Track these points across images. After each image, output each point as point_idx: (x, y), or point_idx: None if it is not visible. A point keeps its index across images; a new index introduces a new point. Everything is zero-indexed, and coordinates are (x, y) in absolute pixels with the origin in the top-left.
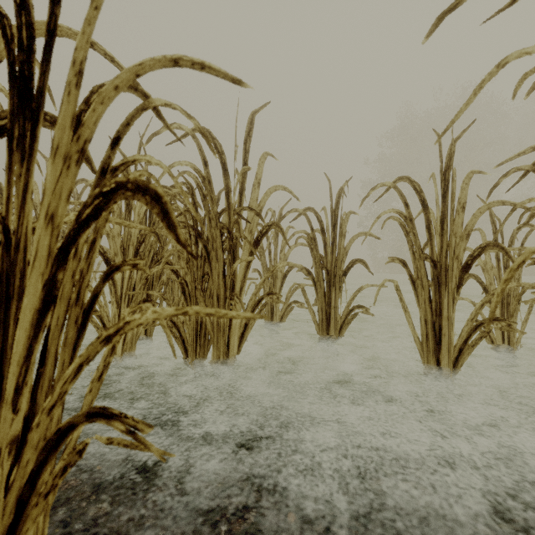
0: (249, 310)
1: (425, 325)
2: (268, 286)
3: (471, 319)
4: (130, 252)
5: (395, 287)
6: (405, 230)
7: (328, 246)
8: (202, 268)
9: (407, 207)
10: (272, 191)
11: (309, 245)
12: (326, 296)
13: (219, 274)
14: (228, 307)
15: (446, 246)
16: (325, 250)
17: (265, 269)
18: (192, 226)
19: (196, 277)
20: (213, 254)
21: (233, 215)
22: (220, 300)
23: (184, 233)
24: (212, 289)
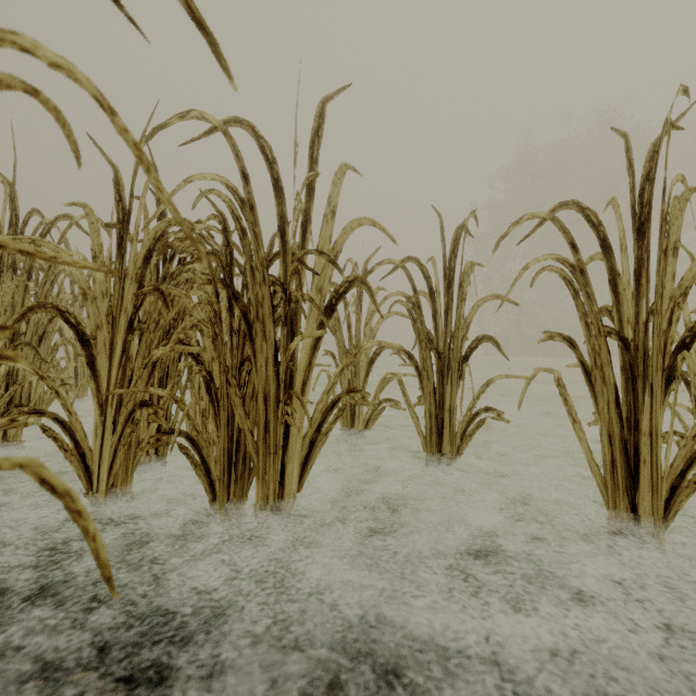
0: (318, 418)
1: (610, 445)
2: (347, 376)
3: (693, 437)
4: (122, 323)
5: (556, 382)
6: (573, 288)
7: (439, 315)
8: (240, 350)
9: (575, 251)
10: (354, 227)
11: (411, 314)
12: (437, 392)
13: (268, 360)
14: (282, 416)
15: (646, 313)
16: (435, 322)
17: (342, 351)
18: (223, 281)
19: (230, 364)
20: (258, 327)
21: (291, 263)
22: (269, 403)
23: (210, 292)
24: (256, 385)
